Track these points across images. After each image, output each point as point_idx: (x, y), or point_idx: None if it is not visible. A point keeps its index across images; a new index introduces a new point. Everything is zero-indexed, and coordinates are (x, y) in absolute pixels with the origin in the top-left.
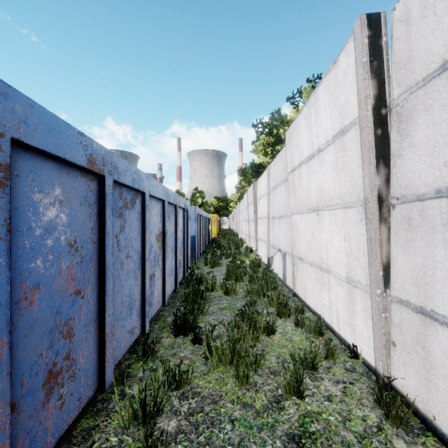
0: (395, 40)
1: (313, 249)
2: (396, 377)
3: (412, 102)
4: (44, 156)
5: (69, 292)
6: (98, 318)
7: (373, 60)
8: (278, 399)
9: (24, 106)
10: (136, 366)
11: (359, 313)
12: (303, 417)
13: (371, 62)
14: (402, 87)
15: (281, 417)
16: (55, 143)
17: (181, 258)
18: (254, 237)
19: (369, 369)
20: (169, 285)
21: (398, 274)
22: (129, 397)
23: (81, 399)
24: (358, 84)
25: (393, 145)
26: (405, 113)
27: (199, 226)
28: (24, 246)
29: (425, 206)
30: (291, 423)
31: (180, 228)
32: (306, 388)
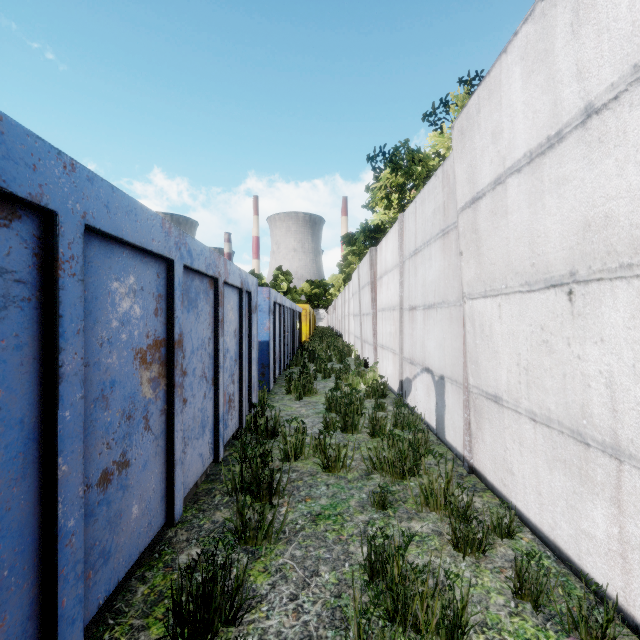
0: None
1: (547, 383)
2: None
3: None
4: None
5: None
6: None
7: None
8: None
9: None
10: None
11: None
12: None
13: None
14: None
15: None
16: None
17: (234, 389)
18: (371, 342)
19: None
20: (195, 460)
21: None
22: None
23: None
24: None
25: None
26: None
27: (277, 323)
28: None
29: None
30: None
31: (230, 328)
32: None
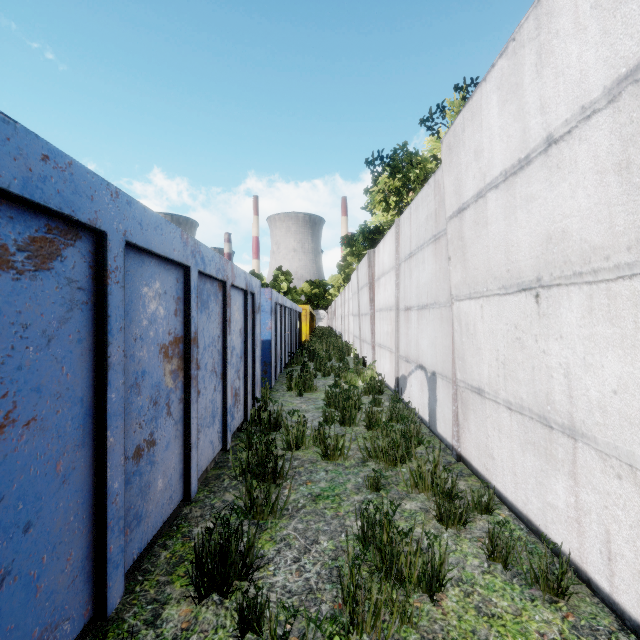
0: None
1: (520, 375)
2: None
3: None
4: None
5: None
6: None
7: None
8: None
9: None
10: None
11: None
12: None
13: None
14: None
15: None
16: None
17: (239, 384)
18: (369, 341)
19: None
20: (206, 446)
21: None
22: None
23: None
24: None
25: None
26: None
27: (278, 323)
28: None
29: None
30: None
31: (236, 327)
32: None
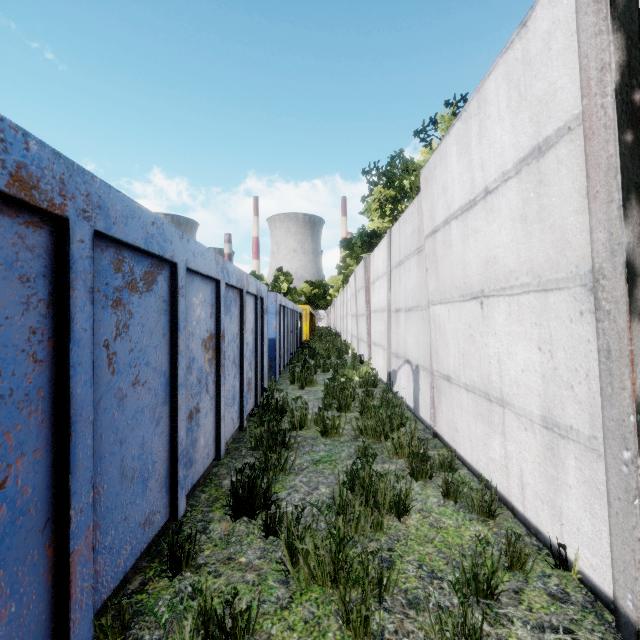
0: None
1: (472, 363)
2: None
3: None
4: None
5: None
6: (52, 520)
7: None
8: None
9: None
10: (156, 587)
11: (572, 488)
12: None
13: None
14: None
15: None
16: None
17: (252, 375)
18: (366, 340)
19: (596, 597)
20: (229, 422)
21: None
22: None
23: None
24: (581, 47)
25: None
26: None
27: (282, 323)
28: None
29: None
30: None
31: (249, 327)
32: None
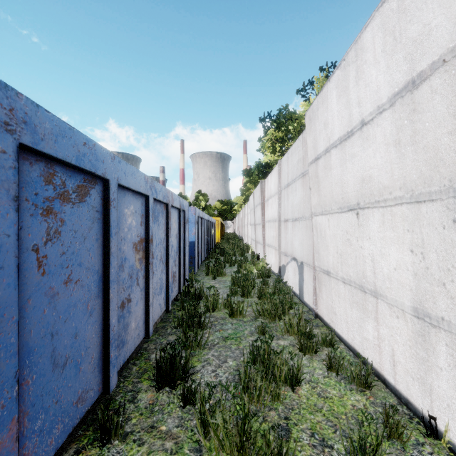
0: None
1: (349, 262)
2: None
3: None
4: None
5: None
6: None
7: None
8: None
9: None
10: (87, 455)
11: (443, 370)
12: None
13: None
14: None
15: None
16: None
17: (176, 270)
18: (261, 243)
19: None
20: (157, 307)
21: None
22: None
23: None
24: None
25: None
26: None
27: (200, 230)
28: None
29: None
30: None
31: (174, 233)
32: None
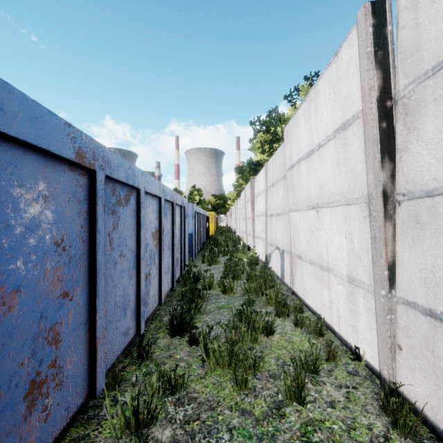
0: (401, 28)
1: (313, 247)
2: (402, 382)
3: (420, 93)
4: (25, 147)
5: (55, 294)
6: (88, 321)
7: (378, 50)
8: (279, 405)
9: (1, 90)
10: (131, 369)
11: (362, 314)
12: (305, 425)
13: (375, 52)
14: (408, 78)
15: (282, 425)
16: (38, 133)
17: (178, 256)
18: (251, 235)
19: (373, 373)
20: (166, 283)
21: (404, 274)
22: (121, 405)
23: (69, 408)
24: (361, 75)
25: (398, 138)
26: (412, 105)
27: (196, 223)
28: (1, 246)
29: (434, 203)
30: (293, 432)
31: (177, 226)
32: (308, 394)
